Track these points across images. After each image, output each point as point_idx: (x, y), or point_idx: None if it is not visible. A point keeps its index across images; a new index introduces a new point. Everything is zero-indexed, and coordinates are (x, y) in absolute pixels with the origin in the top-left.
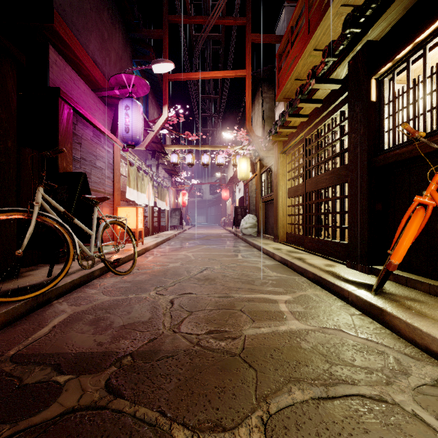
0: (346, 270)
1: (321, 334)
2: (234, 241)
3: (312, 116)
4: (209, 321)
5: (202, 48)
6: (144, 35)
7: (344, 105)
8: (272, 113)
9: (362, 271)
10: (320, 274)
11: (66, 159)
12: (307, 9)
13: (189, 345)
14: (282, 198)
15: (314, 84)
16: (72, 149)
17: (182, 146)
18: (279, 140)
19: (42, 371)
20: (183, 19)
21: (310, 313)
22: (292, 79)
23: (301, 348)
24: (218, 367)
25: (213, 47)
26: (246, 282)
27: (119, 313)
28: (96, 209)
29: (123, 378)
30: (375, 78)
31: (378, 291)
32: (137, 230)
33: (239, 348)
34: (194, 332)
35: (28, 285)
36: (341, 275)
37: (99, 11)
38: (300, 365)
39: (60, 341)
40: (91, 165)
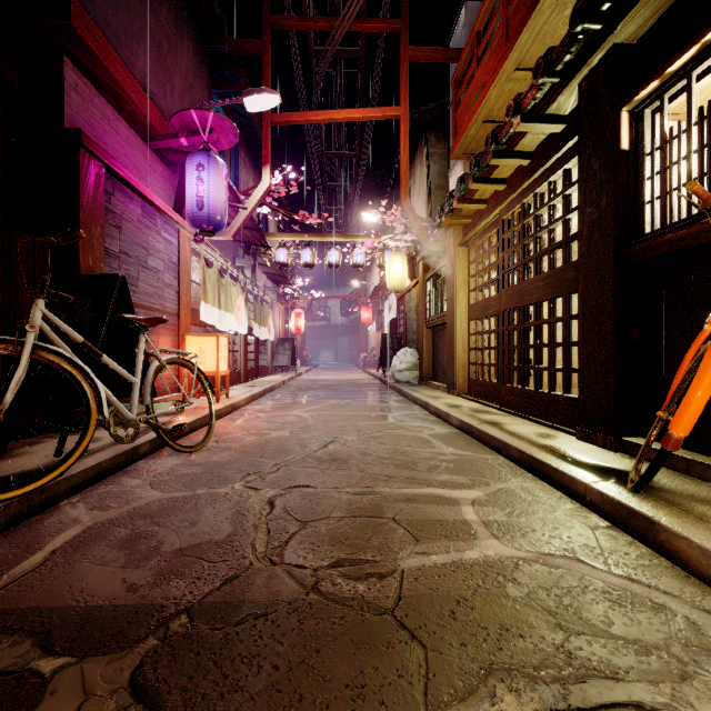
0: (576, 445)
1: (542, 567)
2: (381, 393)
3: (513, 180)
4: (336, 540)
5: (329, 72)
6: (231, 49)
7: (571, 160)
8: (443, 180)
9: (604, 446)
10: (532, 451)
11: (93, 252)
12: (505, 1)
13: (299, 592)
14: (461, 321)
15: (519, 124)
16: (104, 236)
17: (295, 234)
18: (456, 224)
19: (13, 649)
20: (296, 22)
21: (518, 524)
22: (479, 121)
23: (508, 598)
24: (352, 640)
25: (347, 71)
26: (401, 465)
27: (175, 525)
28: (143, 338)
29: (168, 663)
30: (628, 109)
31: (642, 487)
32: (217, 375)
33: (391, 598)
34: (309, 564)
35: (17, 472)
36: (568, 454)
37: (154, 6)
38: (508, 635)
39: (59, 583)
40: (139, 265)
